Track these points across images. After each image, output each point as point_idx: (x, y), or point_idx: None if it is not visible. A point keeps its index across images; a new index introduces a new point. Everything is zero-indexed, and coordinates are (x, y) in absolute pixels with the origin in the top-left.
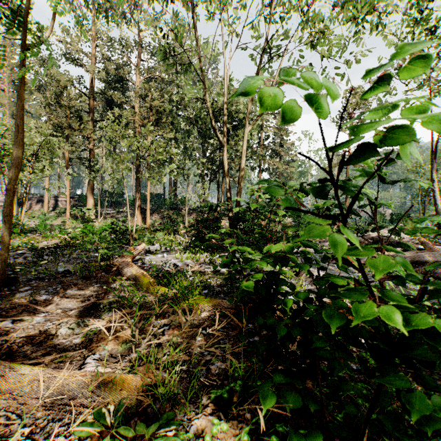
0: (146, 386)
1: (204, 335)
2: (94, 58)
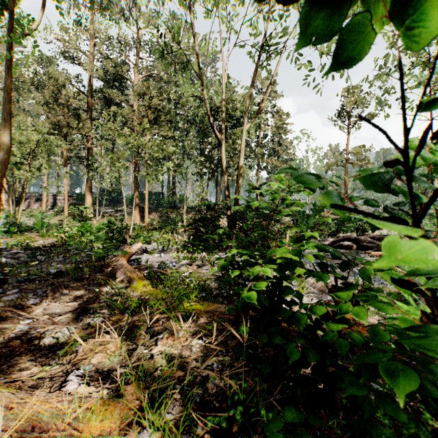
0: (133, 410)
1: (200, 345)
2: (93, 56)
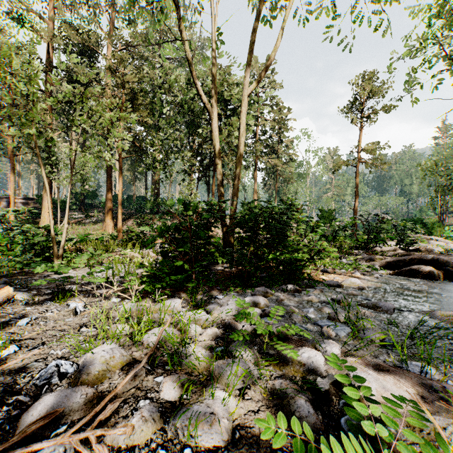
0: None
1: None
2: (52, 23)
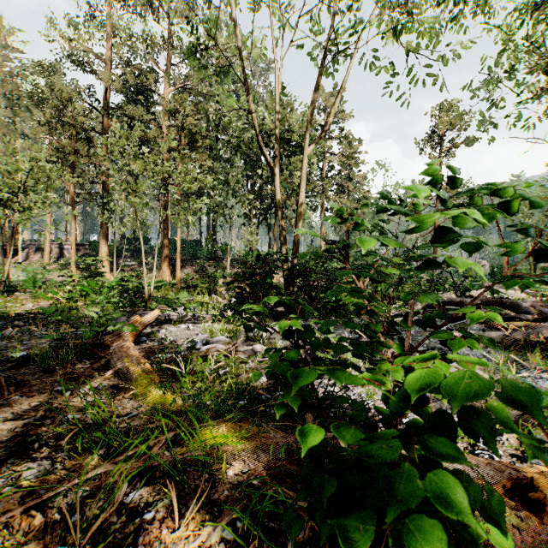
0: None
1: (228, 545)
2: (109, 63)
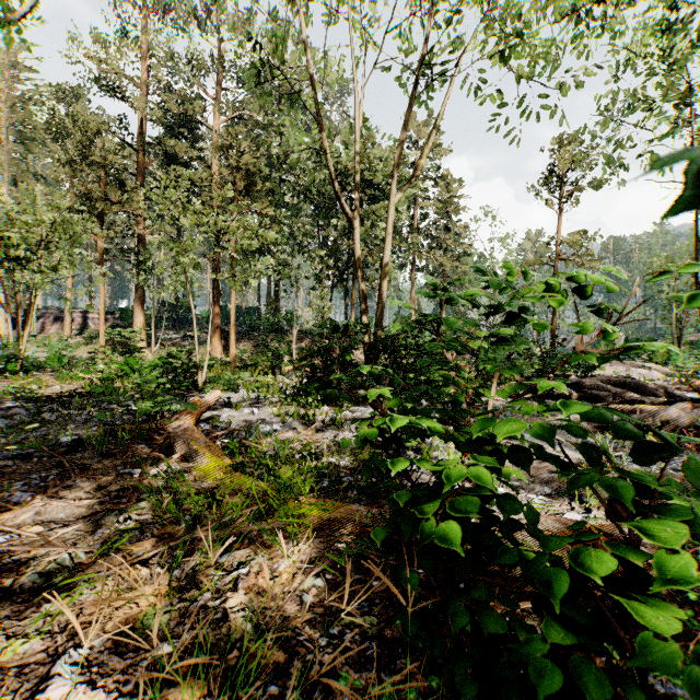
0: None
1: (319, 590)
2: (145, 87)
